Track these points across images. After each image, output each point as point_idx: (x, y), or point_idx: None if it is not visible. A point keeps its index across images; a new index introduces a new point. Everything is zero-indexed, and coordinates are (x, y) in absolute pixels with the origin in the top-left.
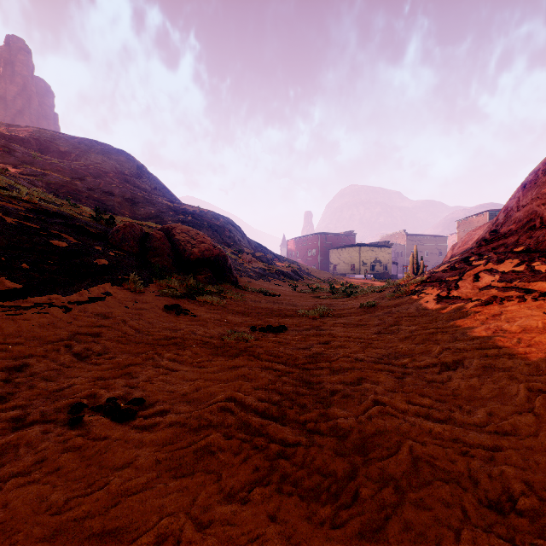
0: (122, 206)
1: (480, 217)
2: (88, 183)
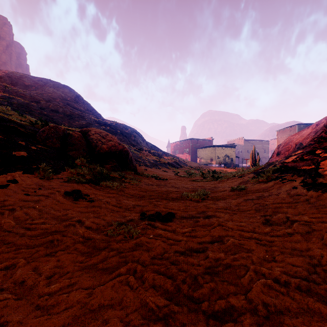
0: (63, 120)
1: (292, 129)
2: (41, 105)
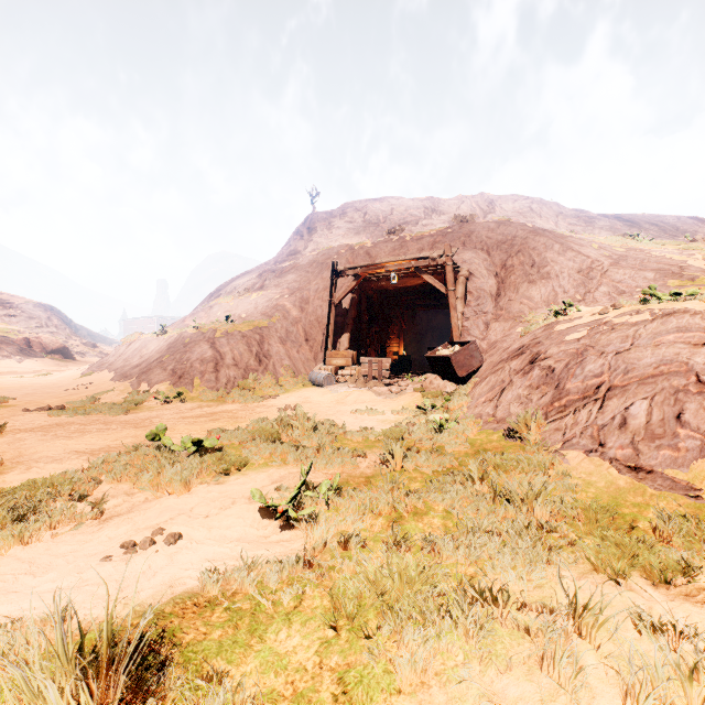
0: None
1: None
2: None
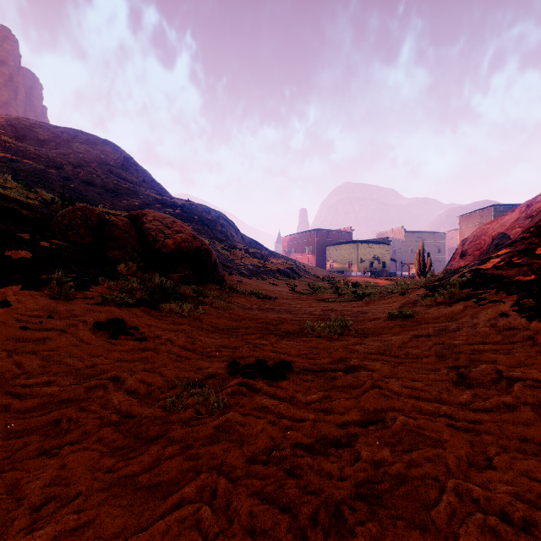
0: (102, 197)
1: (484, 213)
2: (65, 172)
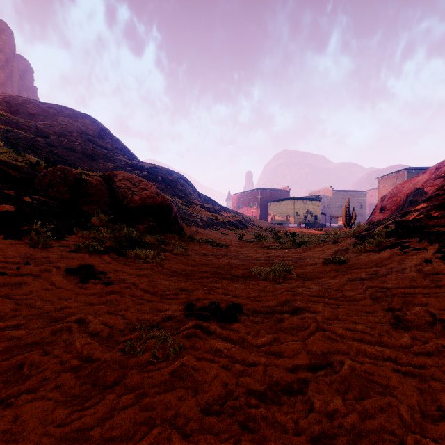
0: (82, 161)
1: (399, 175)
2: (51, 140)
